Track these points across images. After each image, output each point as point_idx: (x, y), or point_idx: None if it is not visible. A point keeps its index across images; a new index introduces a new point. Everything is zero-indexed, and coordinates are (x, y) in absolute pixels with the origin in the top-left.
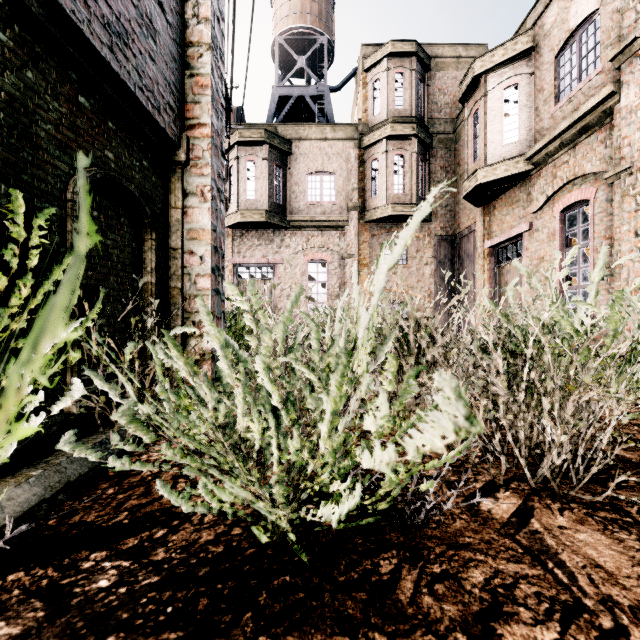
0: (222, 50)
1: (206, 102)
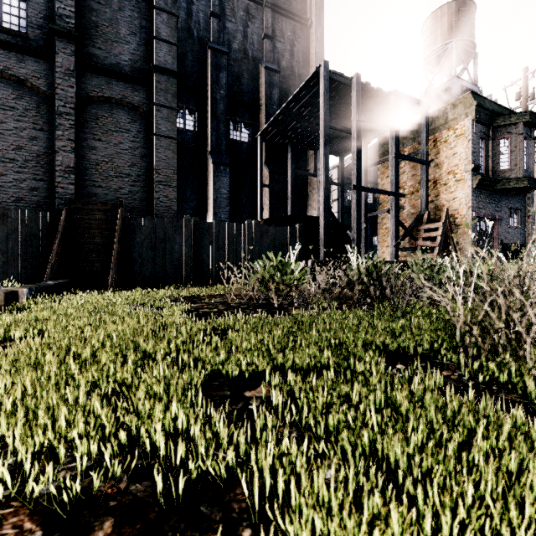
0: (533, 225)
1: (530, 236)
